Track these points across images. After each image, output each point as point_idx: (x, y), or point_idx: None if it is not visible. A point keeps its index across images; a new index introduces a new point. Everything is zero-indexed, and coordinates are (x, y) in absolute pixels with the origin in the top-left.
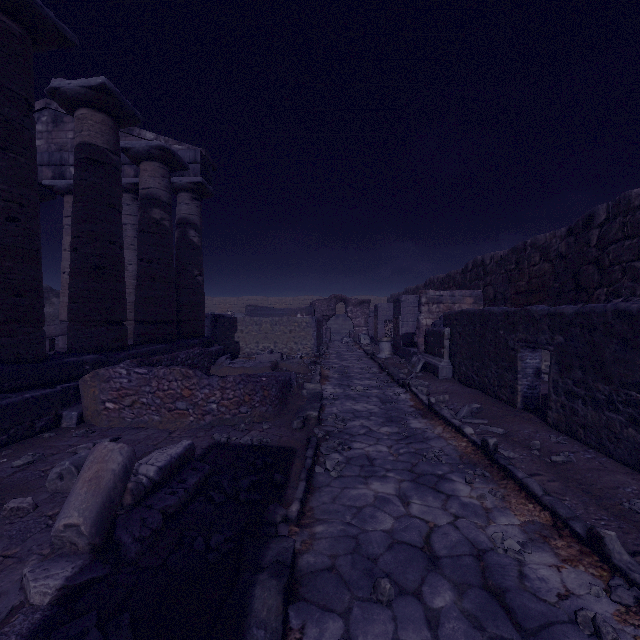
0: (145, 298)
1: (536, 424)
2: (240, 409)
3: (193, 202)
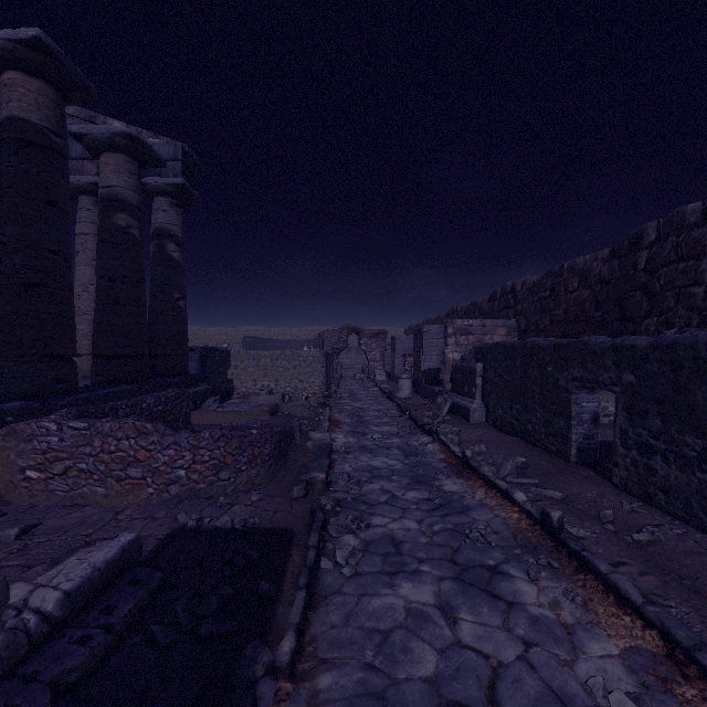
0: (106, 326)
1: (598, 484)
2: (219, 475)
3: (173, 209)
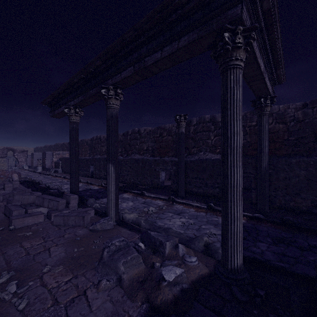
0: None
1: None
2: None
3: None
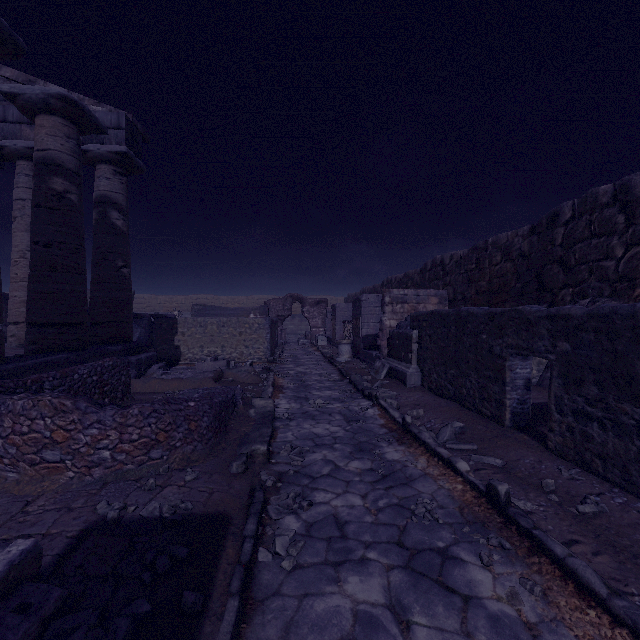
0: (41, 293)
1: (534, 449)
2: (150, 454)
3: (116, 177)
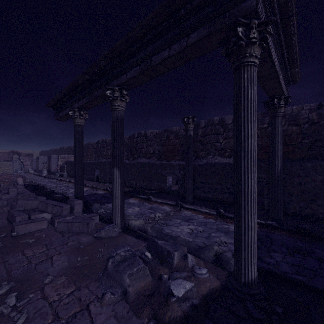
0: None
1: None
2: None
3: None
